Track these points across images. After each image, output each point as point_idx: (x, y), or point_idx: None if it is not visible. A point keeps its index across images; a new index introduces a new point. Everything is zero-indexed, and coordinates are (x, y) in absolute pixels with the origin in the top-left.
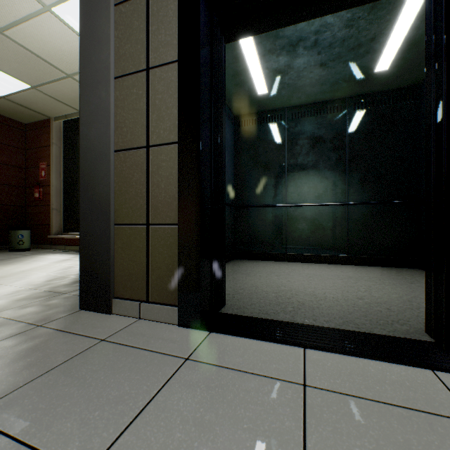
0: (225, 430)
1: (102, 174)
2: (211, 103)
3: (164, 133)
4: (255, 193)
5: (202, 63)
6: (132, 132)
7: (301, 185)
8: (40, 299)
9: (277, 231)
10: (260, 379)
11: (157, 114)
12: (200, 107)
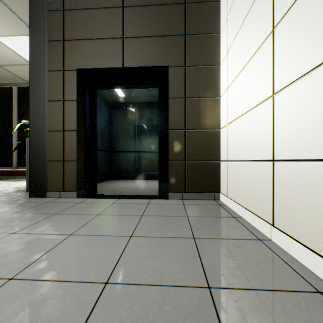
0: (89, 208)
1: (42, 140)
2: (90, 116)
3: (71, 126)
4: (121, 145)
5: (86, 103)
6: (56, 124)
7: (143, 142)
8: (4, 196)
9: (132, 164)
10: (102, 203)
11: (68, 119)
12: (85, 119)
